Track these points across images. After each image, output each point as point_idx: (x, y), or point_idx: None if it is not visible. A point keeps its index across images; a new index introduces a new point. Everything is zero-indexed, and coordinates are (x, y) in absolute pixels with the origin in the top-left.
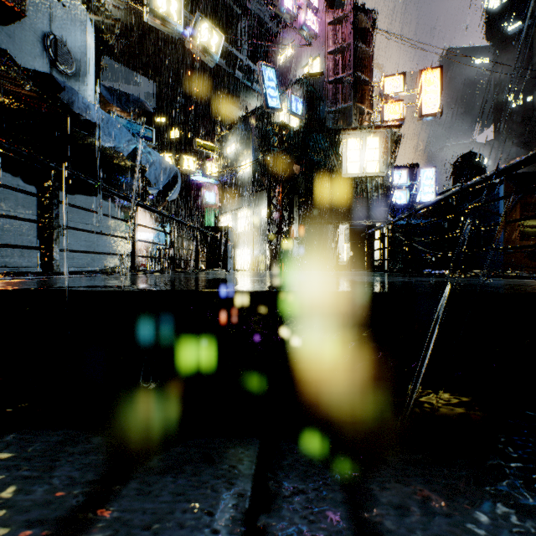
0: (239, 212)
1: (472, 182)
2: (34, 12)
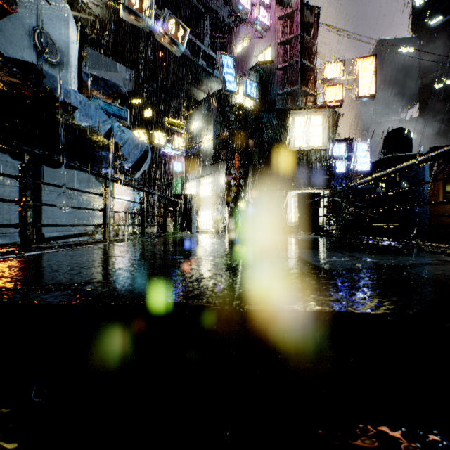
0: (202, 179)
1: (416, 160)
2: (23, 9)
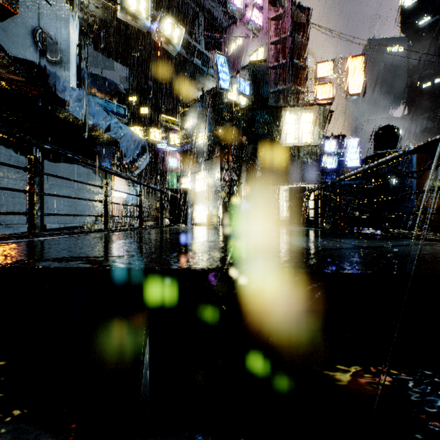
0: (196, 175)
1: (397, 154)
2: (25, 10)
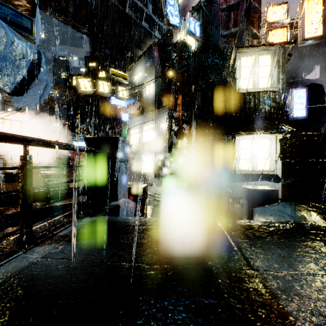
0: (144, 126)
1: None
2: None
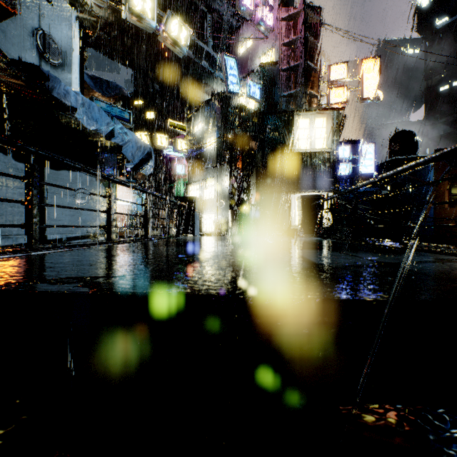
0: (204, 182)
1: (417, 162)
2: (25, 11)
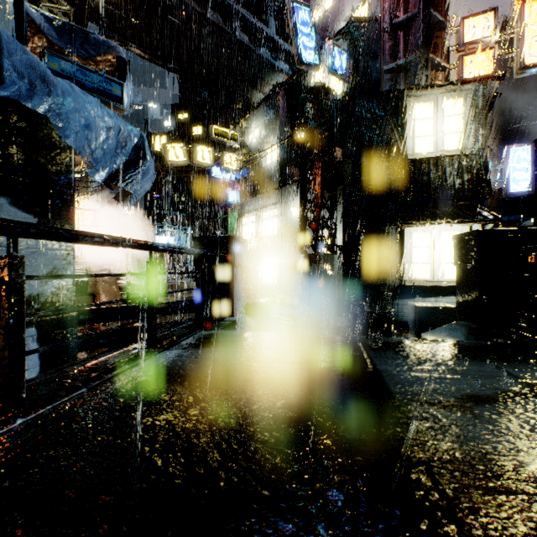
0: (263, 212)
1: None
2: None
